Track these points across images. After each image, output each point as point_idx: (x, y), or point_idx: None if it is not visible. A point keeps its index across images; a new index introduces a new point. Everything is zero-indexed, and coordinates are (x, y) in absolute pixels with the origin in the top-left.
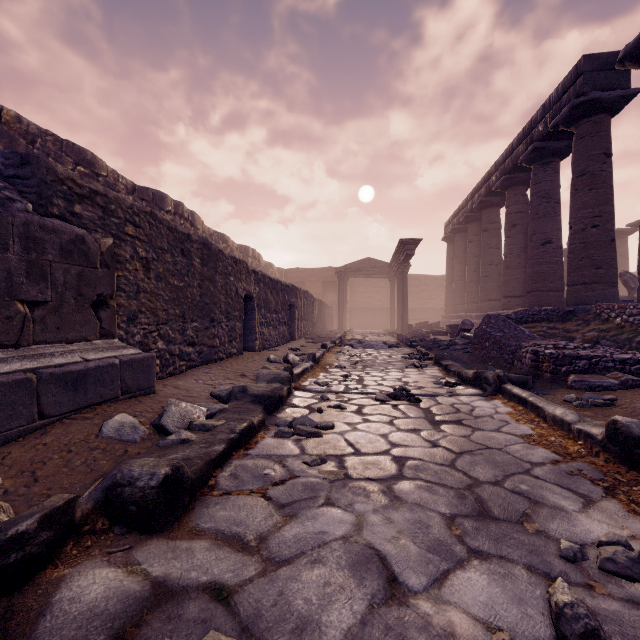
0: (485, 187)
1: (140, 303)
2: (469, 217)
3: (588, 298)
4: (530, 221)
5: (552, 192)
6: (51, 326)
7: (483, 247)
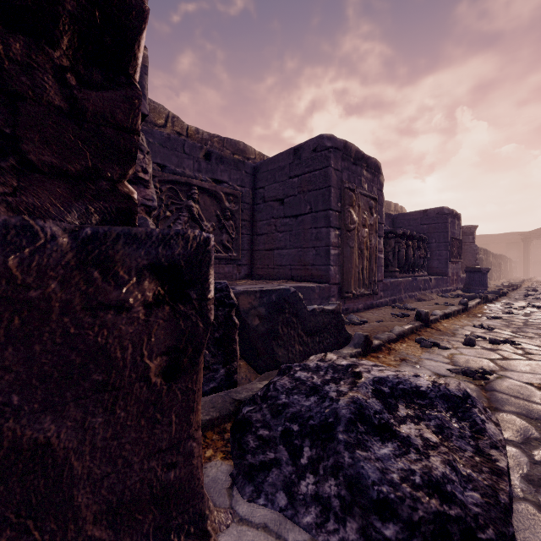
0: None
1: None
2: None
3: None
4: None
5: None
6: None
7: None
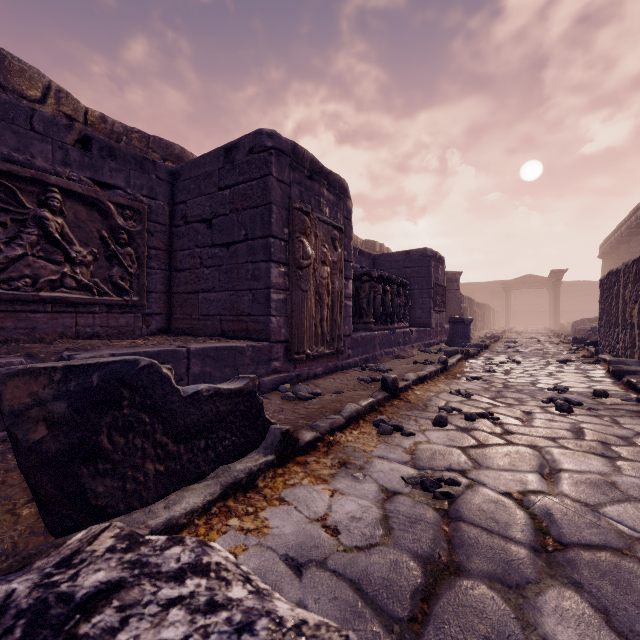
0: (620, 231)
1: None
2: (613, 247)
3: None
4: None
5: None
6: None
7: None
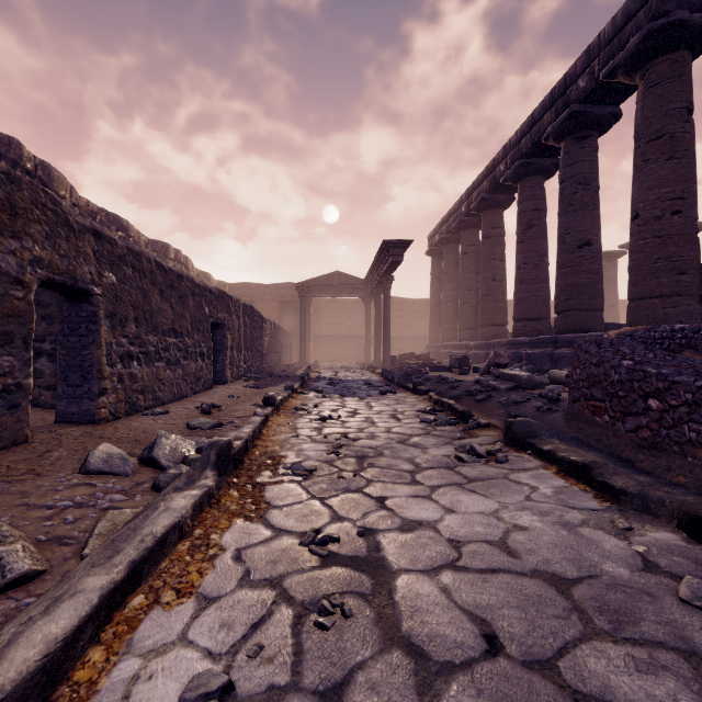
0: (488, 180)
1: None
2: (463, 222)
3: (668, 317)
4: (561, 216)
5: (591, 176)
6: None
7: (484, 258)
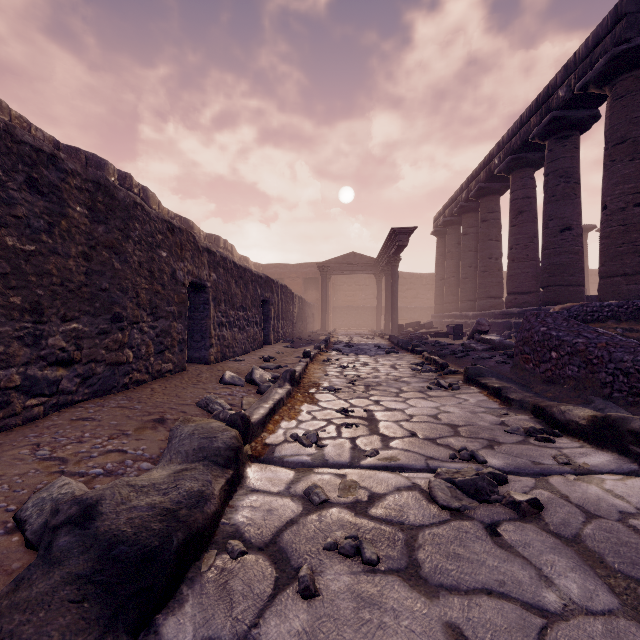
0: (485, 172)
1: None
2: (464, 207)
3: (630, 292)
4: (545, 205)
5: (572, 170)
6: None
7: (481, 239)
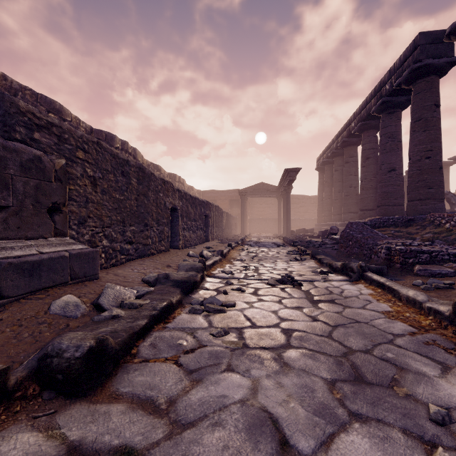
0: (346, 131)
1: (88, 210)
2: (335, 153)
3: (423, 210)
4: (380, 155)
5: (396, 133)
6: (12, 226)
7: (345, 174)
